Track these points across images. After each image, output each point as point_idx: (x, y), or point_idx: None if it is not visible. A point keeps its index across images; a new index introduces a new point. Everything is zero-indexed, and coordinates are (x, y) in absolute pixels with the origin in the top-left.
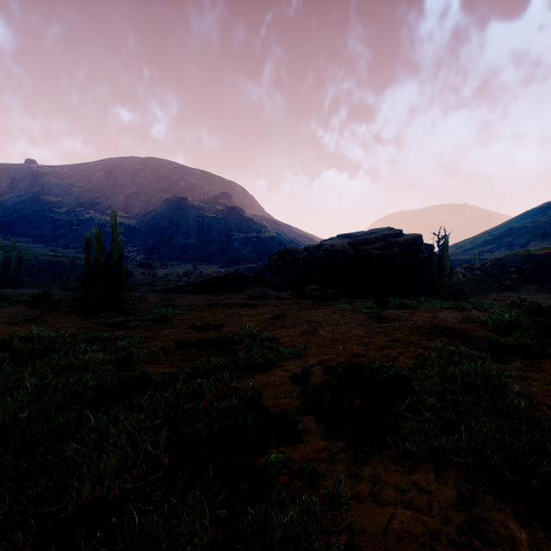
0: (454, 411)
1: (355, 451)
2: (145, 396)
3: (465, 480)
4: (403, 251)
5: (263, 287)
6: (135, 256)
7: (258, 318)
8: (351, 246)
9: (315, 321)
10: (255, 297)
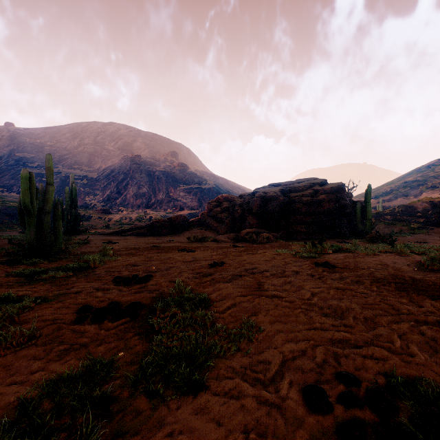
0: None
1: None
2: None
3: None
4: (329, 198)
5: (202, 230)
6: (95, 204)
7: (194, 266)
8: (282, 193)
9: (257, 270)
10: (194, 240)
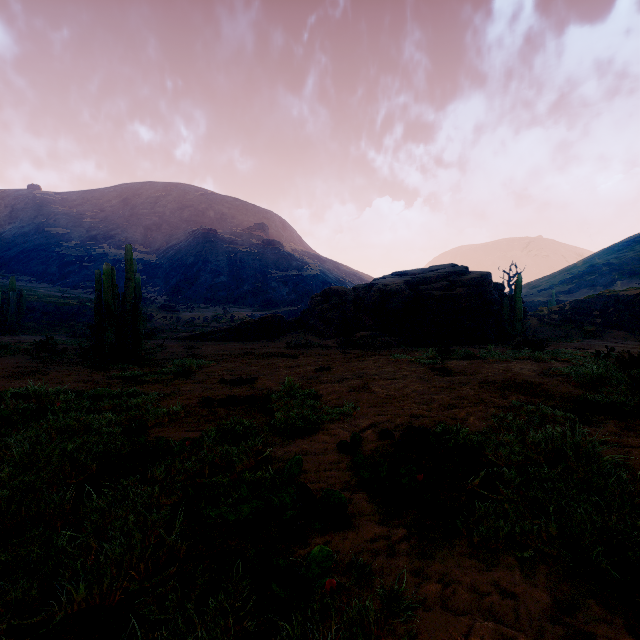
0: (539, 488)
1: (419, 540)
2: (160, 468)
3: (559, 580)
4: (469, 292)
5: (304, 333)
6: (156, 298)
7: (299, 371)
8: (408, 286)
9: (366, 374)
10: (295, 345)
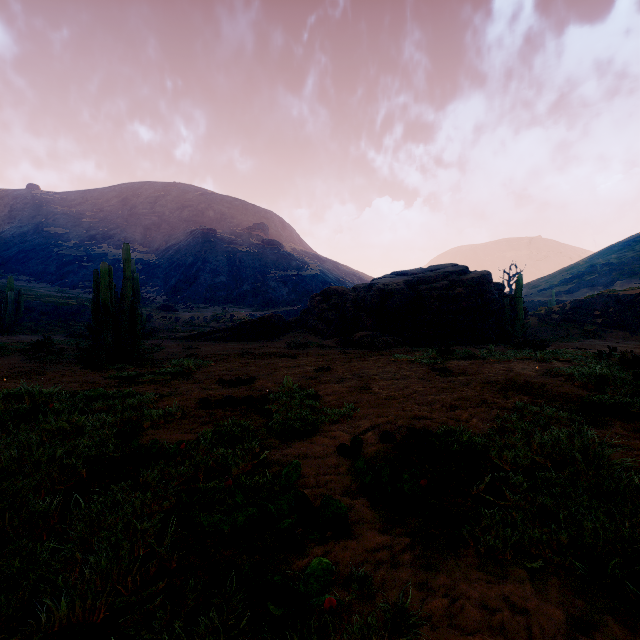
0: (547, 494)
1: (424, 550)
2: (153, 473)
3: (573, 594)
4: (469, 291)
5: (304, 333)
6: (155, 298)
7: (298, 371)
8: (408, 285)
9: (366, 374)
10: (295, 345)
